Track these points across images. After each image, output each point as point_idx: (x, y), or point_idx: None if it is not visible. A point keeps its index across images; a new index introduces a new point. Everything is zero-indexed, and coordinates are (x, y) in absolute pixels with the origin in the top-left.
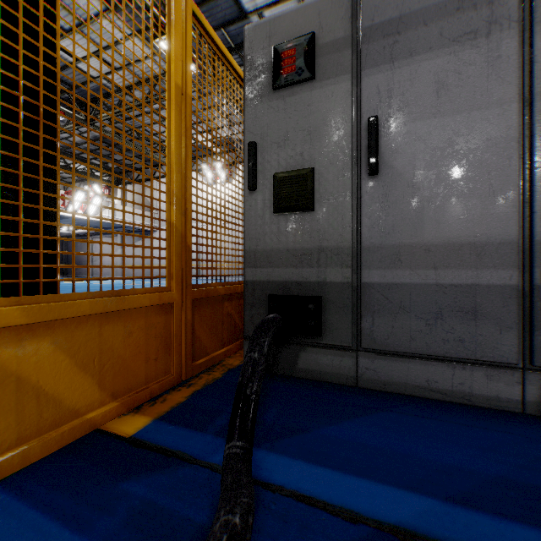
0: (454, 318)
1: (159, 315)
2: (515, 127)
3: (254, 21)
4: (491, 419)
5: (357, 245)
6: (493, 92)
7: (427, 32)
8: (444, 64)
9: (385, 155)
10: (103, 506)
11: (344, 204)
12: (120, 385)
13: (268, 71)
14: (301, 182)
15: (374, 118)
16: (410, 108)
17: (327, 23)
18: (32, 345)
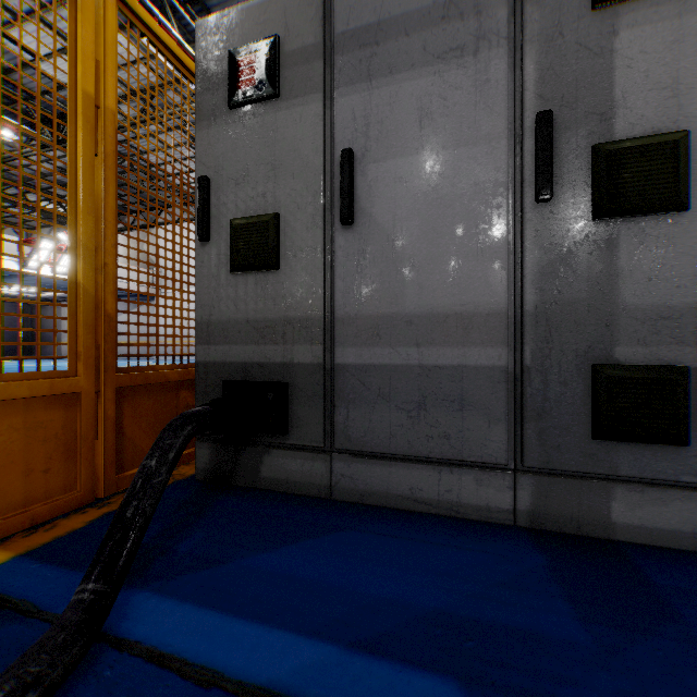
0: (439, 408)
1: (53, 410)
2: (505, 169)
3: None
4: (473, 535)
5: (331, 315)
6: (481, 125)
7: (409, 44)
8: (428, 86)
9: (362, 200)
10: None
11: (314, 261)
12: None
13: (224, 83)
14: (261, 231)
15: (346, 151)
16: (390, 140)
17: (294, 24)
18: None
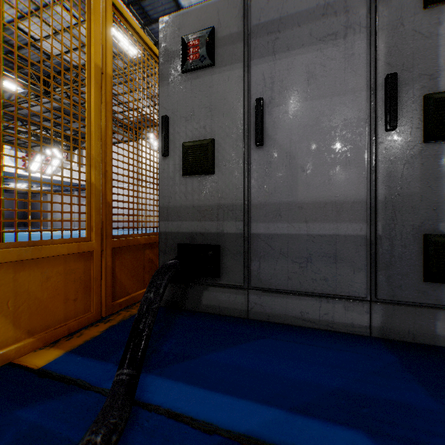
0: (320, 261)
1: (78, 262)
2: (364, 110)
3: None
4: (345, 342)
5: (248, 203)
6: (348, 82)
7: (300, 32)
8: (313, 58)
9: (269, 130)
10: None
11: (237, 169)
12: (37, 323)
13: (178, 57)
14: (203, 150)
15: (259, 100)
16: (287, 92)
17: (224, 20)
18: None
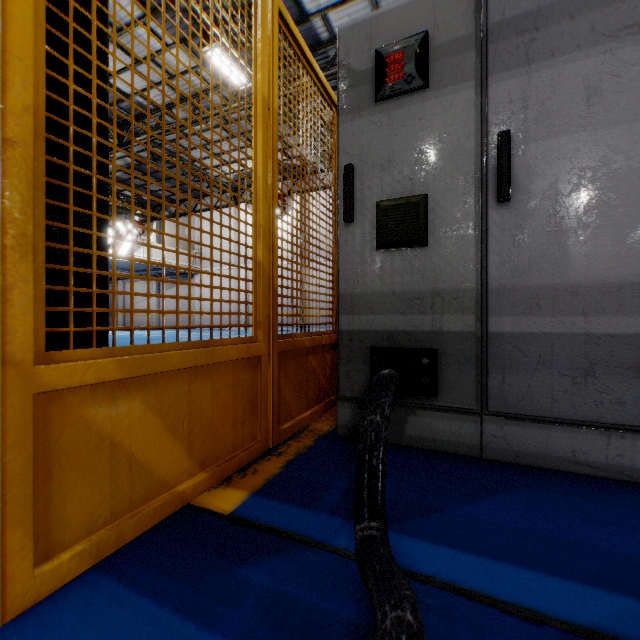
0: (609, 375)
1: (246, 371)
2: None
3: (316, 24)
4: None
5: (481, 287)
6: None
7: (574, 27)
8: (596, 66)
9: (519, 178)
10: (225, 596)
11: (466, 237)
12: (208, 452)
13: (368, 79)
14: (411, 211)
15: (505, 133)
16: (551, 120)
17: (444, 20)
18: (124, 404)
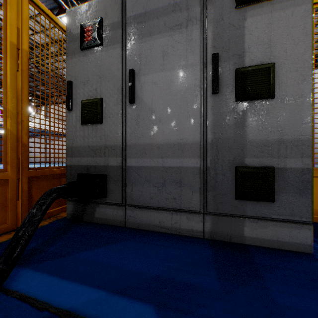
0: (171, 186)
1: None
2: (199, 79)
3: None
4: (184, 242)
5: (125, 144)
6: (189, 59)
7: (158, 22)
8: (166, 41)
9: (138, 92)
10: None
11: (118, 119)
12: None
13: (78, 38)
14: (94, 106)
15: (131, 70)
16: (150, 65)
17: (109, 12)
18: None
